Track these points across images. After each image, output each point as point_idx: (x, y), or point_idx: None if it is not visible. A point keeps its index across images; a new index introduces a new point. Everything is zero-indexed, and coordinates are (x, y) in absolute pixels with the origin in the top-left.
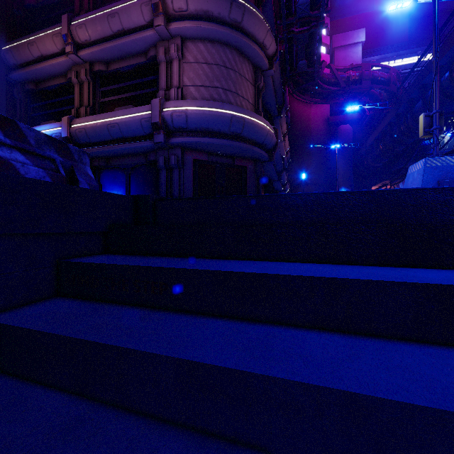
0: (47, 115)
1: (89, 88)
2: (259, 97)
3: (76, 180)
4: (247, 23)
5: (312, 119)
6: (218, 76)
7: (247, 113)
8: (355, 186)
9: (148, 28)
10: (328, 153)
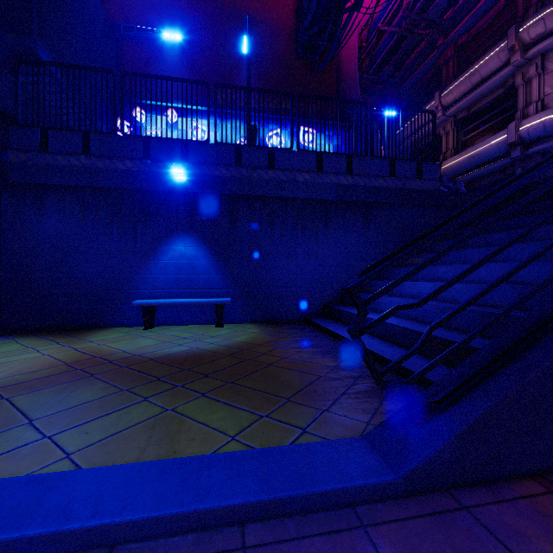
0: None
1: (453, 134)
2: None
3: None
4: None
5: None
6: None
7: None
8: None
9: (505, 66)
10: None
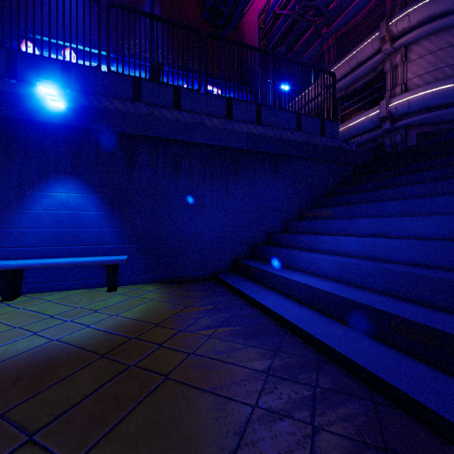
0: None
1: None
2: None
3: None
4: None
5: None
6: (443, 58)
7: None
8: None
9: (377, 53)
10: None
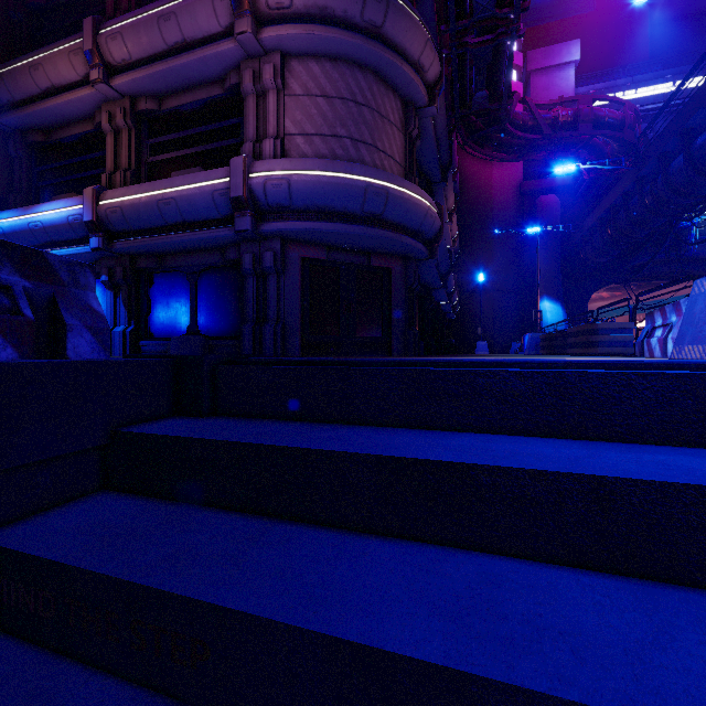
0: (63, 184)
1: (129, 139)
2: (412, 152)
3: (62, 323)
4: (392, 27)
5: (494, 186)
6: (344, 117)
7: (392, 179)
8: (563, 293)
9: (226, 37)
10: (521, 240)
